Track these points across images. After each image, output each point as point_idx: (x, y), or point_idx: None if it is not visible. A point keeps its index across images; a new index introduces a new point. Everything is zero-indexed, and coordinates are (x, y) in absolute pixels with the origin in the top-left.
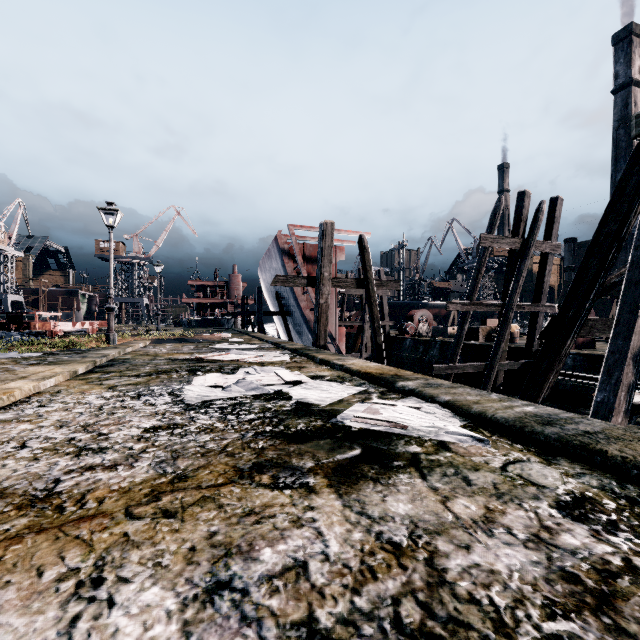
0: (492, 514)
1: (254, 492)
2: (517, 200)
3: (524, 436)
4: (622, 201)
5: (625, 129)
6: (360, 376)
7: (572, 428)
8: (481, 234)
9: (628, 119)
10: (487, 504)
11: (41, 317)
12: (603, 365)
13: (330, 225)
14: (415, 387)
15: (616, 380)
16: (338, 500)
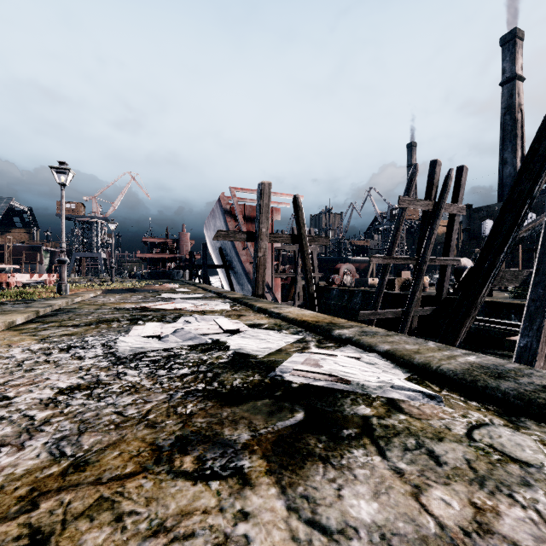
0: (484, 516)
1: (170, 487)
2: (430, 168)
3: (477, 391)
4: (535, 161)
5: (510, 115)
6: (296, 324)
7: (527, 382)
8: (400, 196)
9: (513, 107)
10: (471, 497)
11: (5, 270)
12: (525, 312)
13: (267, 185)
14: (352, 335)
15: (538, 326)
16: (280, 498)
